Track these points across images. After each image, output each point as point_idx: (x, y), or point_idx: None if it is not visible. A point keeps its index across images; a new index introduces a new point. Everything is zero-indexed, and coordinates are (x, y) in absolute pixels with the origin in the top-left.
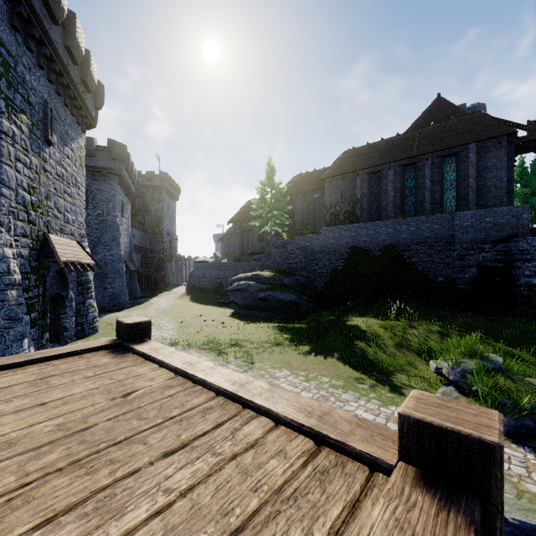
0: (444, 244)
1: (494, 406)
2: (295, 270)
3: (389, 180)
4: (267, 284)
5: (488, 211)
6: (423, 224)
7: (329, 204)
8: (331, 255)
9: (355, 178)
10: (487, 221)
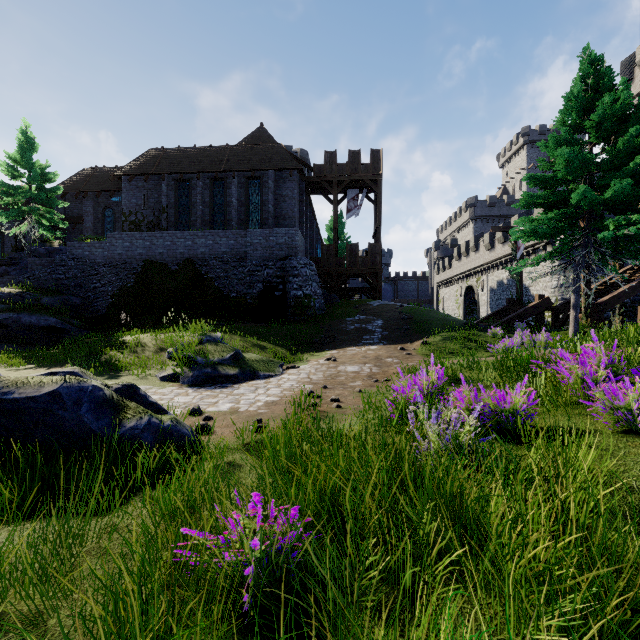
0: (238, 260)
1: (192, 367)
2: (66, 289)
3: (198, 192)
4: (7, 303)
5: (272, 231)
6: (220, 239)
7: (128, 210)
8: (119, 268)
9: (161, 183)
10: (271, 240)
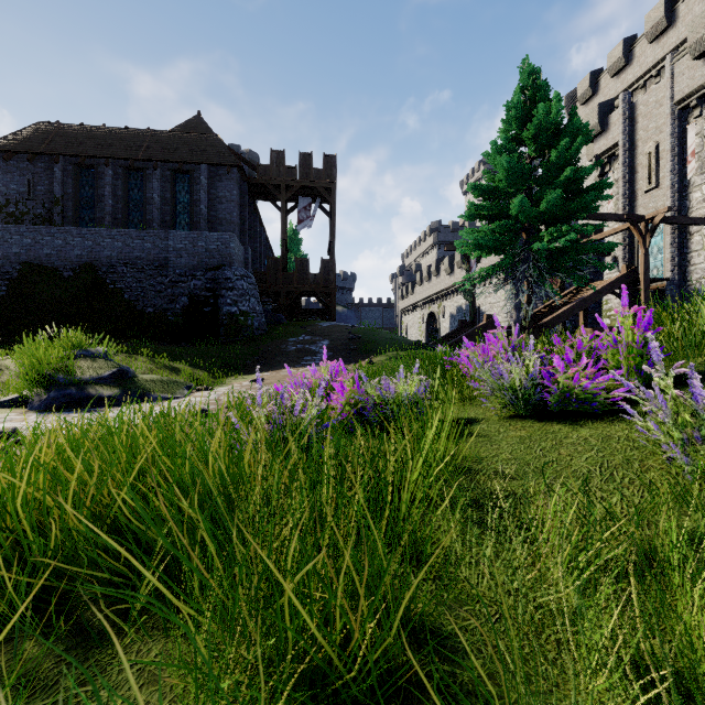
0: (156, 268)
1: (51, 388)
2: None
3: (107, 182)
4: None
5: (201, 234)
6: (133, 240)
7: (5, 198)
8: None
9: (54, 167)
10: (200, 245)
